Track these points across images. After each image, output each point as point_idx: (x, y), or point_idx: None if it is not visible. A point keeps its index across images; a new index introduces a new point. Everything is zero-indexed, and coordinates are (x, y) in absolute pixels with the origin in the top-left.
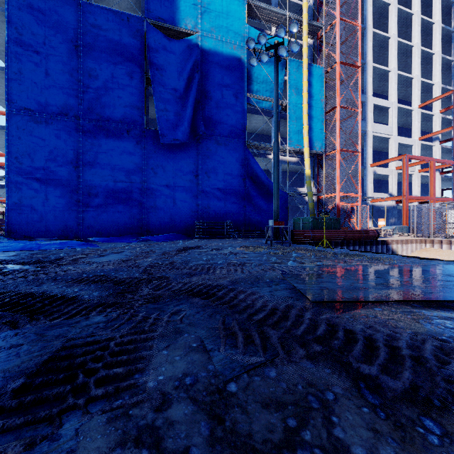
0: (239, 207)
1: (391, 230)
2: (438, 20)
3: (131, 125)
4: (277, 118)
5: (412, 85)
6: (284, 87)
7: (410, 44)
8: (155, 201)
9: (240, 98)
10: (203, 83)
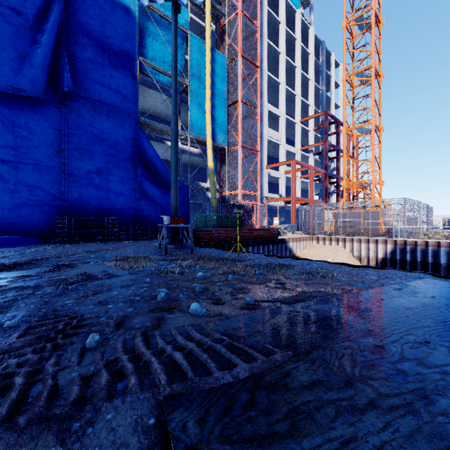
0: (128, 200)
1: (285, 229)
2: (312, 52)
3: None
4: (176, 83)
5: (295, 101)
6: (185, 68)
7: (294, 65)
8: None
9: (129, 60)
10: (70, 20)
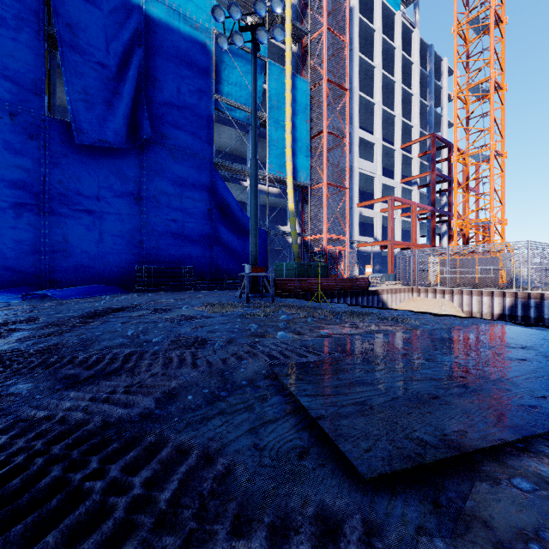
0: (203, 247)
1: (379, 278)
2: (417, 61)
3: (18, 105)
4: (255, 126)
5: (395, 123)
6: (262, 98)
7: (393, 79)
8: (66, 234)
9: (204, 99)
10: (149, 65)
